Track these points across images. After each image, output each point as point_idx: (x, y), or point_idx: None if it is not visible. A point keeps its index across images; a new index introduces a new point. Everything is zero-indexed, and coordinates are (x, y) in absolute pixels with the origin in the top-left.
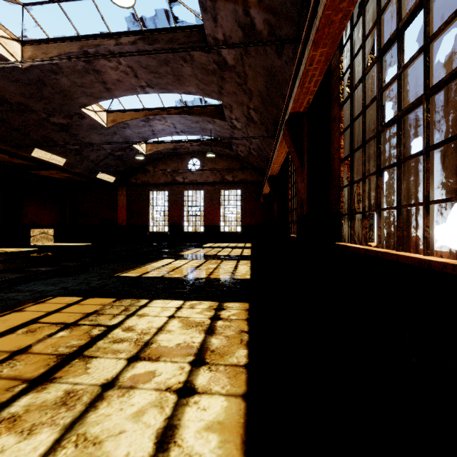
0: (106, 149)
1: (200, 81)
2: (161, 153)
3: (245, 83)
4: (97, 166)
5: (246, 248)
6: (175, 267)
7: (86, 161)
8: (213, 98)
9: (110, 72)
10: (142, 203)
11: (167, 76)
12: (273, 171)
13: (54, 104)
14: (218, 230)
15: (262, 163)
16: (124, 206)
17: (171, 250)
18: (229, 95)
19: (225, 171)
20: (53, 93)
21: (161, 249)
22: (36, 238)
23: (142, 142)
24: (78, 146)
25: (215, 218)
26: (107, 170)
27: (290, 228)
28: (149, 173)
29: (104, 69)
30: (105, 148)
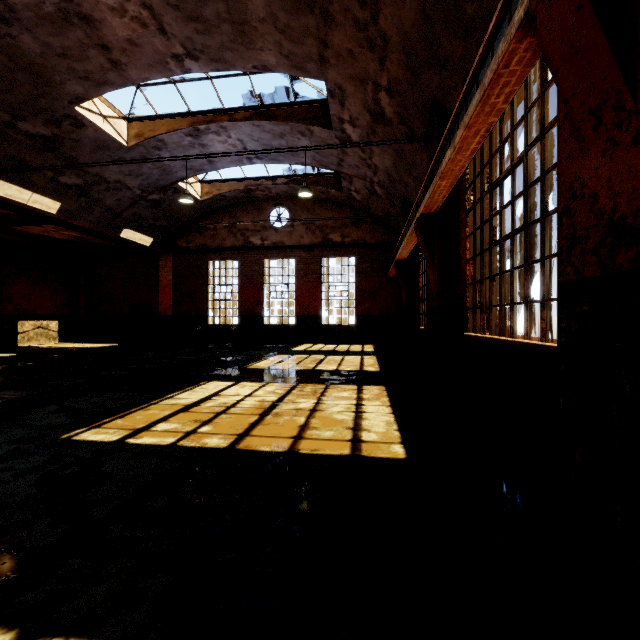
0: (133, 189)
1: (283, 34)
2: (226, 198)
3: (374, 20)
4: (119, 217)
5: (367, 354)
6: (222, 406)
7: (99, 209)
8: (309, 76)
9: (111, 21)
10: (197, 279)
11: (220, 26)
12: (433, 202)
13: (20, 94)
14: (317, 324)
15: (392, 209)
16: (169, 284)
17: (234, 359)
18: (340, 61)
19: (329, 226)
20: (14, 70)
21: (217, 357)
22: (28, 336)
23: (194, 180)
24: (81, 180)
25: (313, 304)
26: (138, 225)
27: (468, 320)
28: (208, 232)
29: (99, 13)
30: (130, 187)
